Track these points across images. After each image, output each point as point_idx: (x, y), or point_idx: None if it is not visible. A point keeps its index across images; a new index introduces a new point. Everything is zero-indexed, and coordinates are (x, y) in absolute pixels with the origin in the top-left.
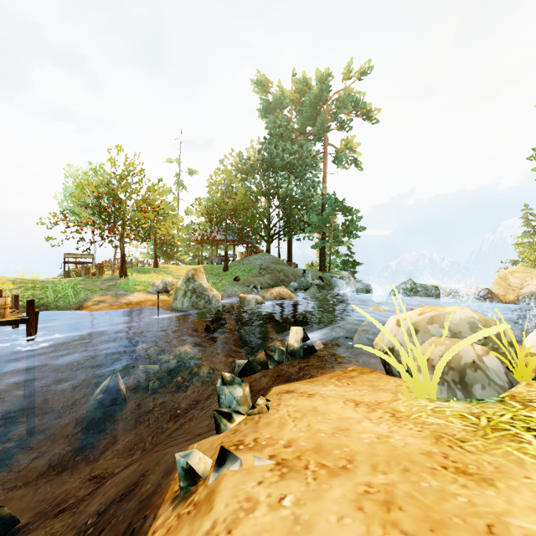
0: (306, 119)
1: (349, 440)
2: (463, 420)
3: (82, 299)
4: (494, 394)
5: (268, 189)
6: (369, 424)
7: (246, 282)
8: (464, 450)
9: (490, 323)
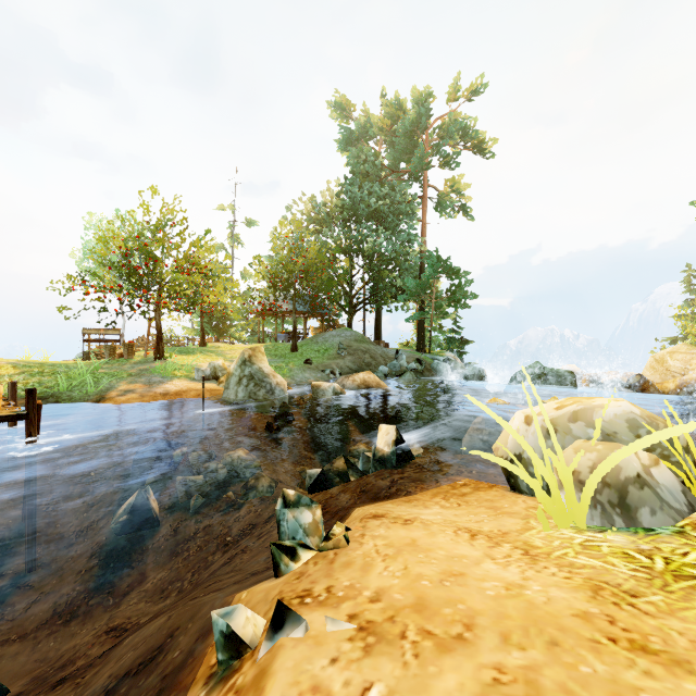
0: (399, 153)
1: (465, 591)
2: (629, 560)
3: (104, 388)
4: (669, 521)
5: (350, 245)
6: (493, 566)
7: (321, 366)
8: (638, 610)
9: (656, 421)
